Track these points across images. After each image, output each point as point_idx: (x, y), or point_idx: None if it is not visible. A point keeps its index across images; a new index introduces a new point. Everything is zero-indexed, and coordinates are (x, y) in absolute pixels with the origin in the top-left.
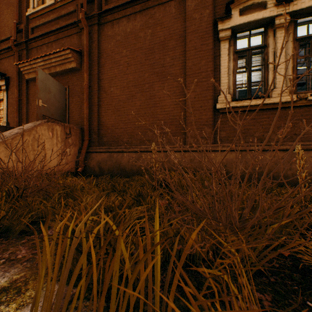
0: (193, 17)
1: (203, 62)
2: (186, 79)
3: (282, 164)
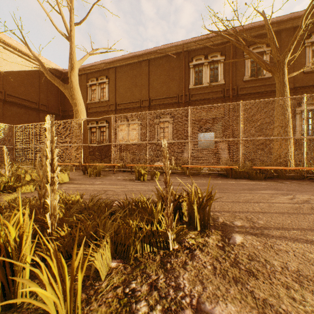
0: None
1: None
2: None
3: None
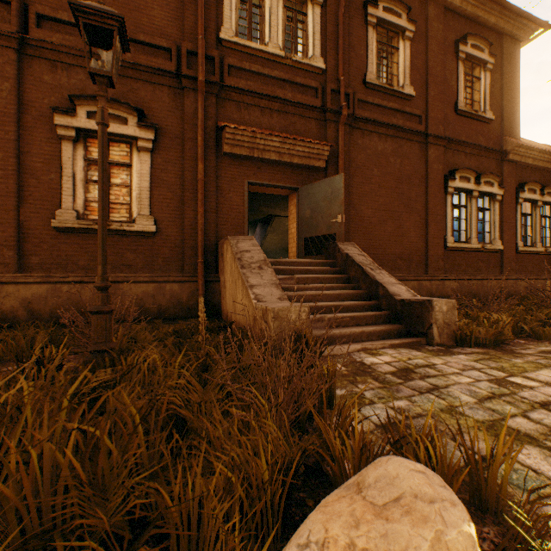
0: (433, 167)
1: (438, 206)
2: (428, 217)
3: (479, 288)
